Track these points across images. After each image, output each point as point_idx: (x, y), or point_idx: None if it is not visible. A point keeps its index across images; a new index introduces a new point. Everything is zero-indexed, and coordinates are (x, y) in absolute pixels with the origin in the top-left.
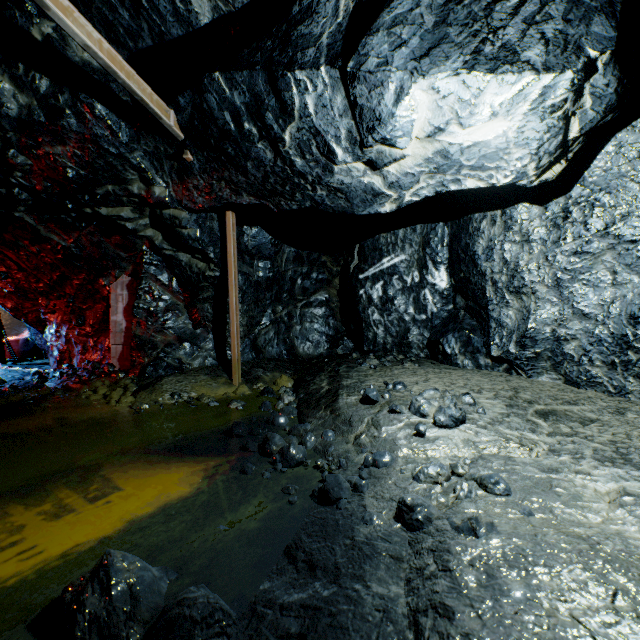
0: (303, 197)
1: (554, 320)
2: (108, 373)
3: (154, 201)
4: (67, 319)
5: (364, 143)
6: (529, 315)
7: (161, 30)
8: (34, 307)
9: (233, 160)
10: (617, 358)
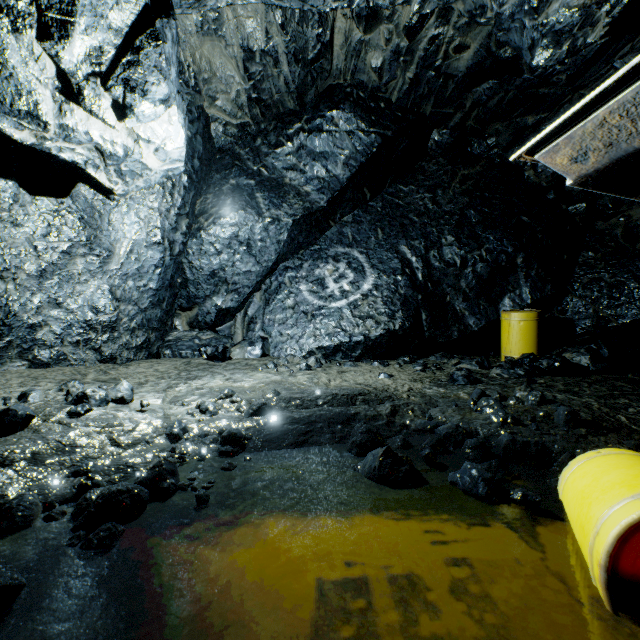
0: None
1: (32, 308)
2: None
3: None
4: None
5: (110, 82)
6: (11, 302)
7: None
8: None
9: None
10: (83, 337)
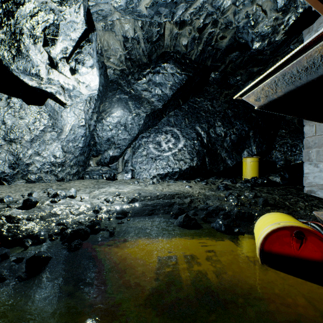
0: None
1: (28, 156)
2: None
3: None
4: None
5: (69, 61)
6: (19, 153)
7: None
8: None
9: None
10: (49, 169)
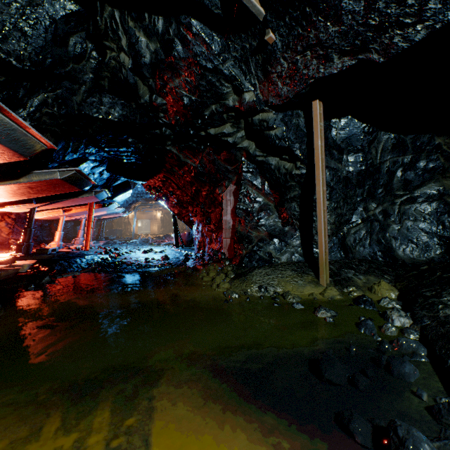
0: (444, 0)
1: None
2: (220, 259)
3: (244, 108)
4: (201, 220)
5: None
6: None
7: None
8: (187, 213)
9: (321, 3)
10: None
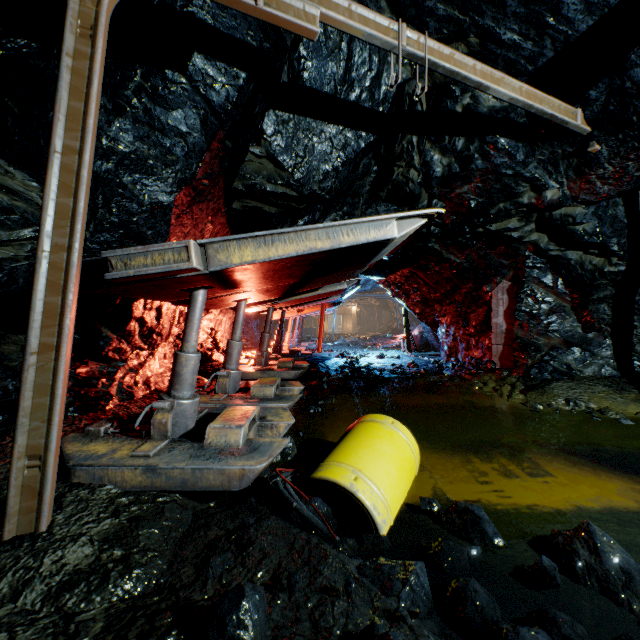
0: None
1: None
2: (491, 369)
3: (544, 206)
4: (454, 321)
5: None
6: None
7: (566, 35)
8: (431, 312)
9: None
10: None
